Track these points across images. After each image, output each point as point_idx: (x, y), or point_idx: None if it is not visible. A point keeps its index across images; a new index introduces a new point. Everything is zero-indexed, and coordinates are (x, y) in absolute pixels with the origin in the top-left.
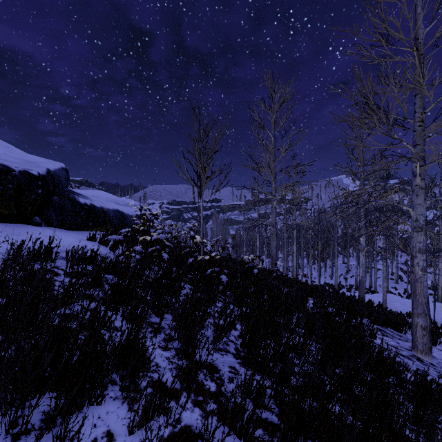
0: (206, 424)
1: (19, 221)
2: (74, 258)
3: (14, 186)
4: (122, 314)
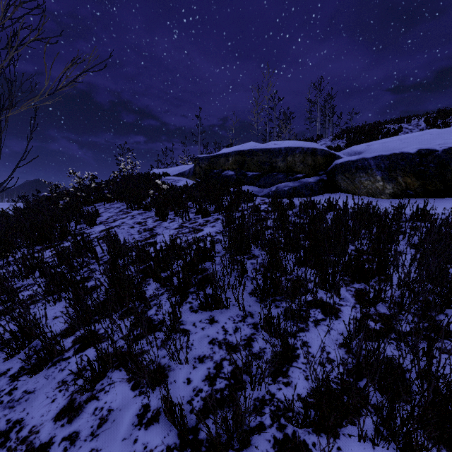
0: (332, 304)
1: (448, 195)
2: (440, 219)
3: (435, 165)
4: (375, 243)
